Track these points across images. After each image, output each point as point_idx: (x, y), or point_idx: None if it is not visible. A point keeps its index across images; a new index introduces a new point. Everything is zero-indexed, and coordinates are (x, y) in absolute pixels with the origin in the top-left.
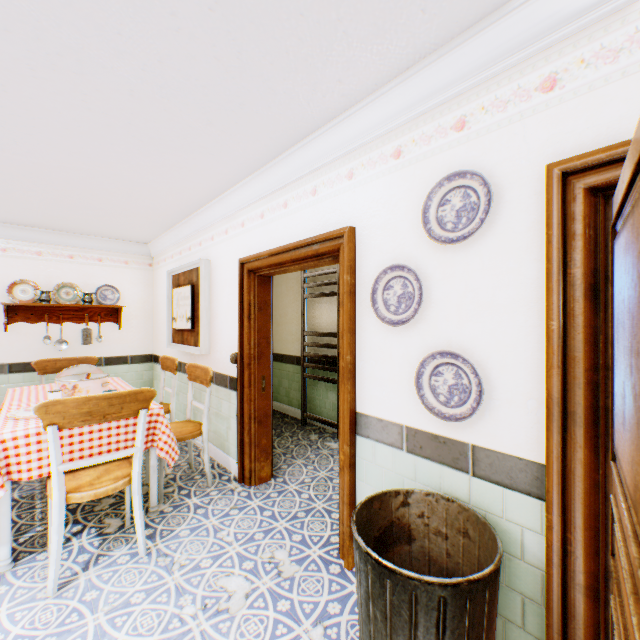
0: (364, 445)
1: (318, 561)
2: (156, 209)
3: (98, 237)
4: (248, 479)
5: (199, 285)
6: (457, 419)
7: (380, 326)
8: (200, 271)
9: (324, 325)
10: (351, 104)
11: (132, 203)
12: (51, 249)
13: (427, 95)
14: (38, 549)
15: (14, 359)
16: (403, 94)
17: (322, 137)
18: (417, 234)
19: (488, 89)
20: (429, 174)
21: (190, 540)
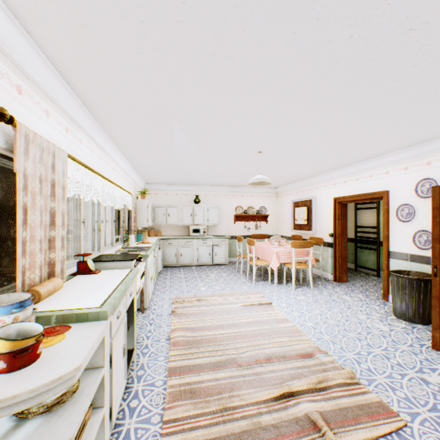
0: (392, 261)
1: (373, 298)
2: (293, 179)
3: (260, 187)
4: (337, 280)
5: (310, 207)
6: (426, 249)
7: (399, 222)
8: (312, 201)
9: (367, 223)
10: (387, 153)
11: (287, 178)
12: (245, 194)
13: (416, 154)
14: (279, 283)
15: (236, 234)
16: (407, 152)
17: (375, 160)
18: (413, 194)
19: (437, 155)
20: (417, 176)
21: (324, 289)
